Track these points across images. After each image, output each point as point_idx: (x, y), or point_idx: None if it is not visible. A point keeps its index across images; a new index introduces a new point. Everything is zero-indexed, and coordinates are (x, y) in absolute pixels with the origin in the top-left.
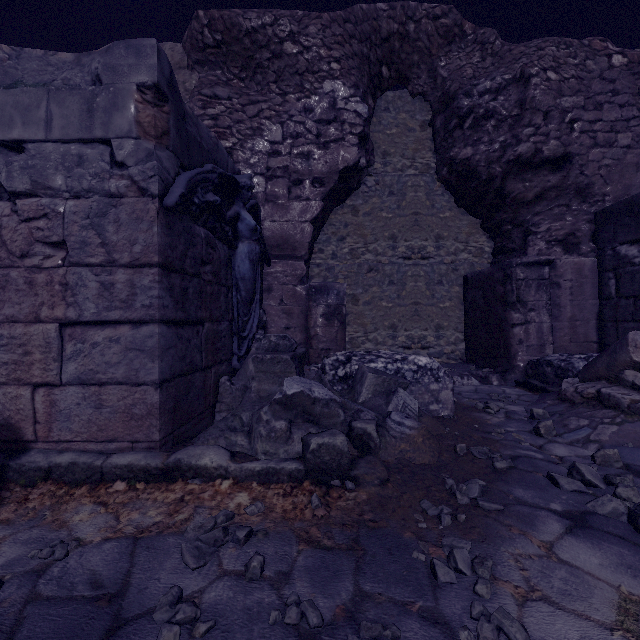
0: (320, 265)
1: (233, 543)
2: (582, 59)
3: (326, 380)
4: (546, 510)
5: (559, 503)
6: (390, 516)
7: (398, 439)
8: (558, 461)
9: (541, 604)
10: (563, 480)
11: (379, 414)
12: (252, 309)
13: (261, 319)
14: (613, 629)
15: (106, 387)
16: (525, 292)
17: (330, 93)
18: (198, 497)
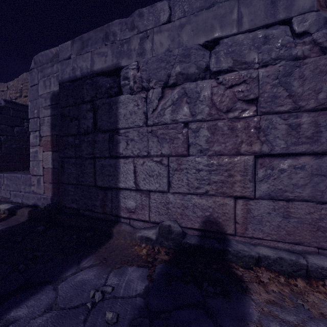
0: None
1: None
2: None
3: None
4: None
5: None
6: None
7: None
8: None
9: None
10: None
11: None
12: None
13: None
14: None
15: (290, 202)
16: None
17: None
18: None
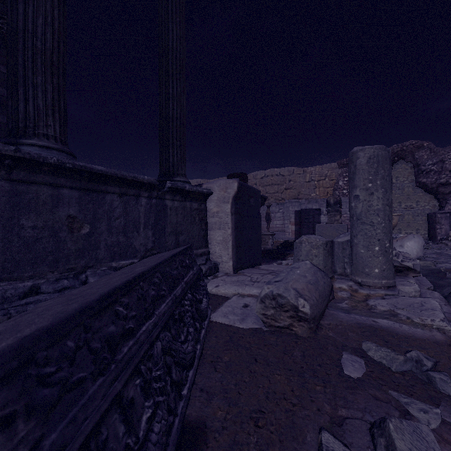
0: None
1: None
2: None
3: None
4: None
5: None
6: None
7: None
8: None
9: None
10: None
11: None
12: None
13: None
14: None
15: None
16: (440, 220)
17: None
18: None
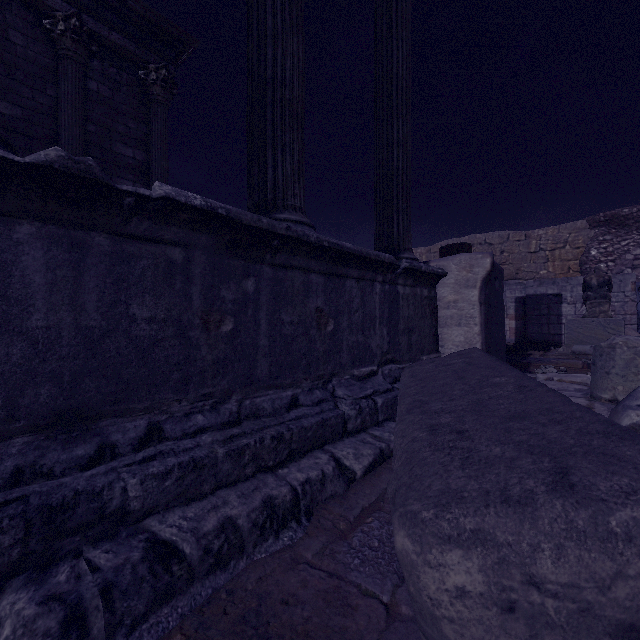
0: None
1: None
2: None
3: None
4: None
5: None
6: None
7: None
8: None
9: None
10: None
11: None
12: None
13: None
14: None
15: None
16: None
17: None
18: None
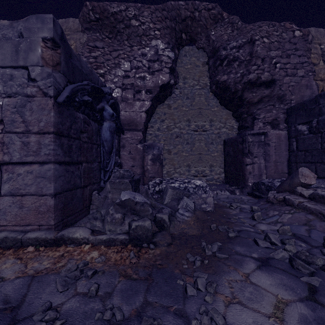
0: (151, 134)
1: (85, 278)
2: (280, 32)
3: (149, 192)
4: (249, 257)
5: (257, 253)
6: (170, 262)
7: (181, 222)
8: (261, 232)
9: (237, 305)
10: (260, 242)
11: (173, 210)
12: (111, 156)
13: (117, 161)
14: (270, 317)
15: (25, 197)
16: (252, 148)
17: (155, 46)
18: (71, 254)
